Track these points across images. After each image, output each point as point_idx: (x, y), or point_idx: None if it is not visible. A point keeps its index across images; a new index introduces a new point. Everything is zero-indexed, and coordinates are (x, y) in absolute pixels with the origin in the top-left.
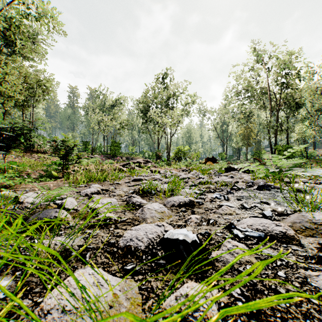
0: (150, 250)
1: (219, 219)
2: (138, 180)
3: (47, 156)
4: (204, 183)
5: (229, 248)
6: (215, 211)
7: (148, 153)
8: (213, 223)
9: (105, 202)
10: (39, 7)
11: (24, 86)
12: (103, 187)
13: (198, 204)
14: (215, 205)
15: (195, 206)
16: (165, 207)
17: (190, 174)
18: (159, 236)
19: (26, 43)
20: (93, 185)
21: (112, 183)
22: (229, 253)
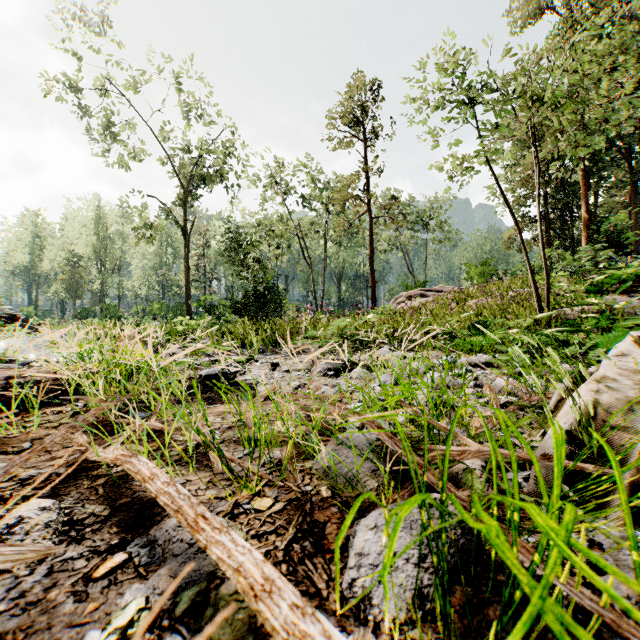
0: None
1: None
2: None
3: None
4: None
5: None
6: None
7: None
8: None
9: None
10: None
11: None
12: None
13: None
14: None
15: None
16: None
17: None
18: None
19: None
20: None
21: None
22: None
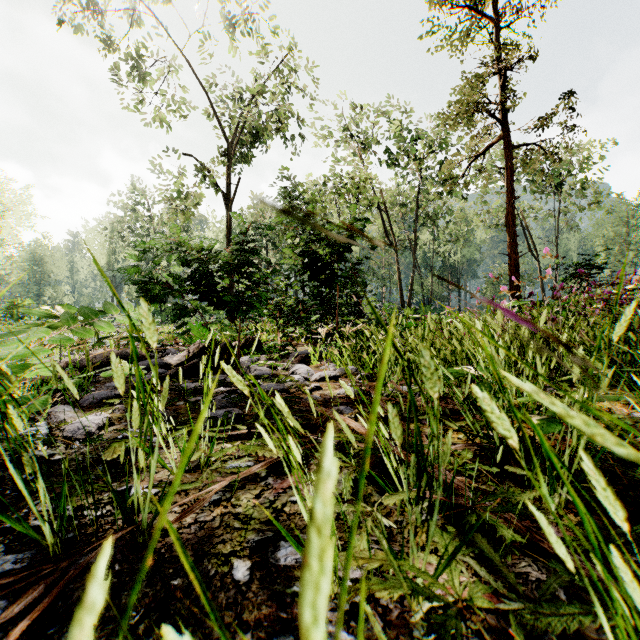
0: None
1: None
2: None
3: None
4: None
5: None
6: None
7: None
8: None
9: None
10: None
11: None
12: None
13: None
14: None
15: None
16: None
17: None
18: None
19: None
20: None
21: None
22: None
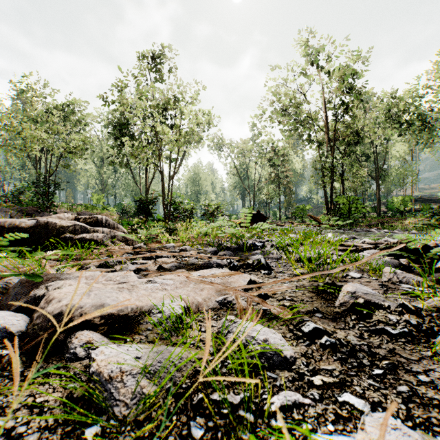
0: None
1: None
2: None
3: None
4: None
5: None
6: None
7: (128, 207)
8: None
9: None
10: None
11: None
12: None
13: None
14: None
15: None
16: None
17: None
18: None
19: None
20: None
21: None
22: None
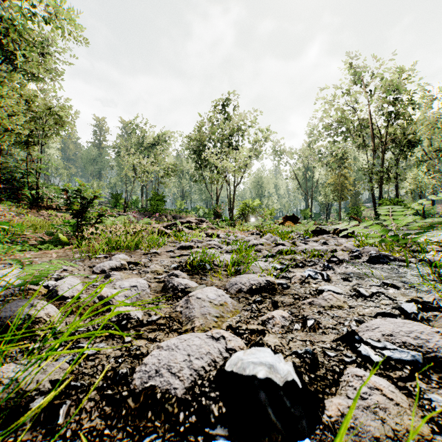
0: (195, 399)
1: (322, 317)
2: (186, 248)
3: (60, 214)
4: (285, 253)
5: (363, 395)
6: (312, 300)
7: (203, 210)
8: (313, 327)
9: (127, 285)
10: (49, 3)
11: (28, 115)
12: (133, 259)
13: (282, 287)
14: (310, 290)
15: (277, 290)
16: (227, 293)
17: (264, 239)
18: (216, 363)
19: (31, 55)
20: (116, 255)
21: (147, 253)
22: (367, 409)
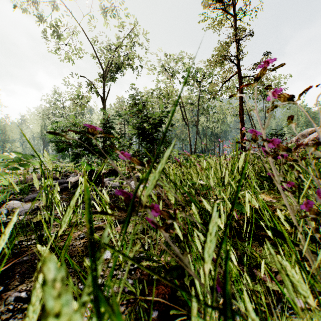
0: None
1: None
2: None
3: None
4: None
5: None
6: None
7: None
8: None
9: None
10: None
11: None
12: None
13: None
14: None
15: None
16: None
17: None
18: None
19: None
20: None
21: None
22: None
